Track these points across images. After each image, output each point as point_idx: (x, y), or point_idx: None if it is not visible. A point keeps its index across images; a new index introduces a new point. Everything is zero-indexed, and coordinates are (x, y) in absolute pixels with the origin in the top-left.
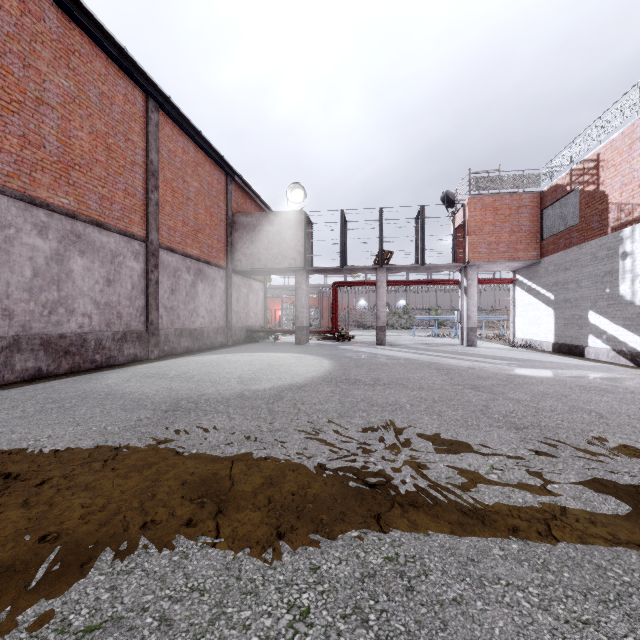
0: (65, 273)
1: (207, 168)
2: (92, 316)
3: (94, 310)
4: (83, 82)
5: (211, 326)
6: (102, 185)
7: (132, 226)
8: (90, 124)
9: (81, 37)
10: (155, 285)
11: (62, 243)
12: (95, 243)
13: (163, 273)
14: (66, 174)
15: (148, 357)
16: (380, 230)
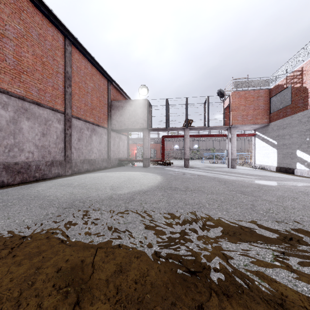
0: (18, 129)
1: (97, 77)
2: (34, 152)
3: (35, 149)
4: (28, 27)
5: (100, 158)
6: (39, 83)
7: (56, 105)
8: (33, 50)
9: (27, 3)
10: (69, 136)
11: (16, 113)
12: (35, 114)
13: (74, 130)
14: (18, 76)
15: (65, 174)
16: (186, 109)
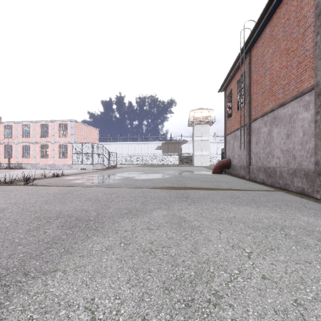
0: None
1: None
2: None
3: None
4: None
5: None
6: None
7: None
8: None
9: None
10: None
11: None
12: None
13: None
14: None
15: None
16: None
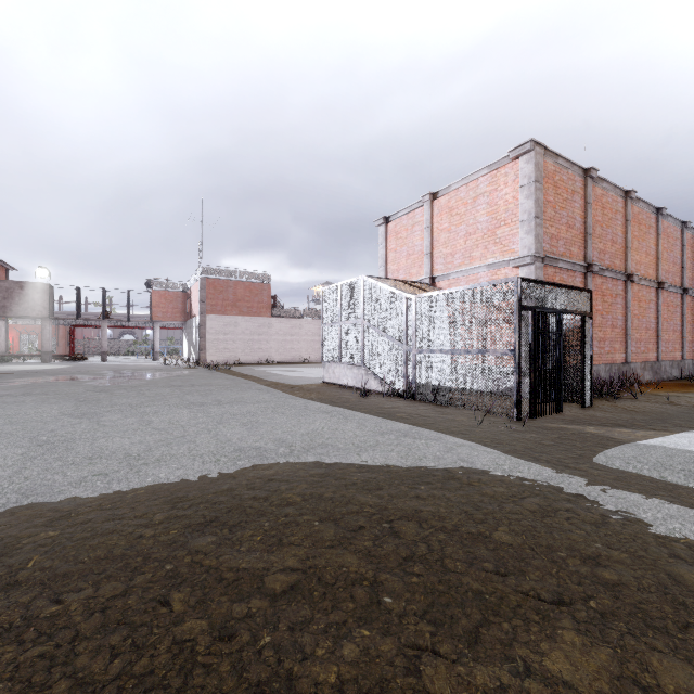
0: None
1: None
2: None
3: None
4: None
5: None
6: None
7: None
8: None
9: None
10: None
11: None
12: None
13: None
14: None
15: None
16: (103, 300)
